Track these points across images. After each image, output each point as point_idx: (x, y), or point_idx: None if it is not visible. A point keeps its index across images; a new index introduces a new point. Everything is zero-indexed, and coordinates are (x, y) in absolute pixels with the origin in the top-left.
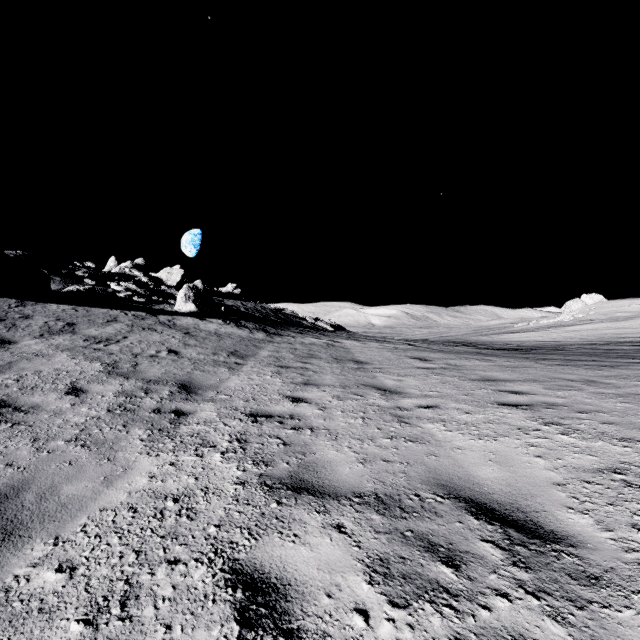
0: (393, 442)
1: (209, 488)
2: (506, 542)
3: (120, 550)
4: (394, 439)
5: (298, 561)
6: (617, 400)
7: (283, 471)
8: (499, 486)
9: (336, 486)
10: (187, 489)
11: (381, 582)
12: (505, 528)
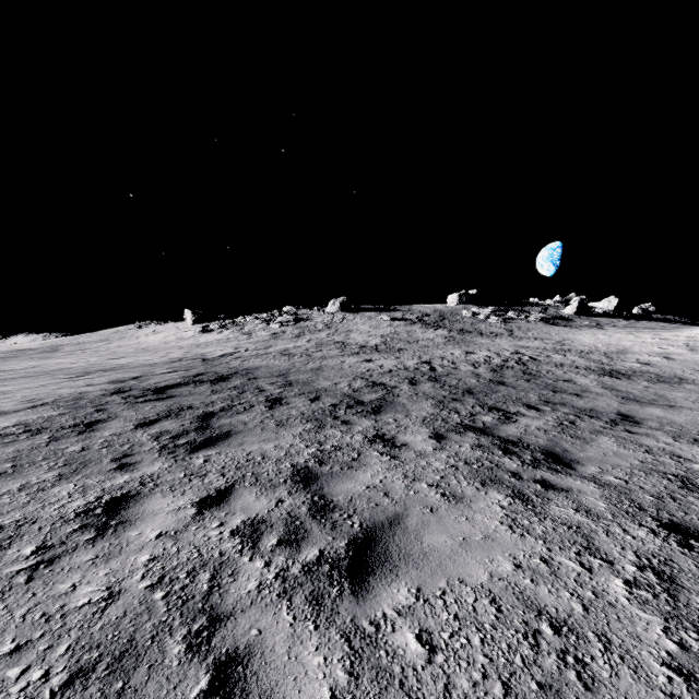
0: None
1: None
2: None
3: None
4: None
5: None
6: None
7: None
8: None
9: None
10: None
11: None
12: None
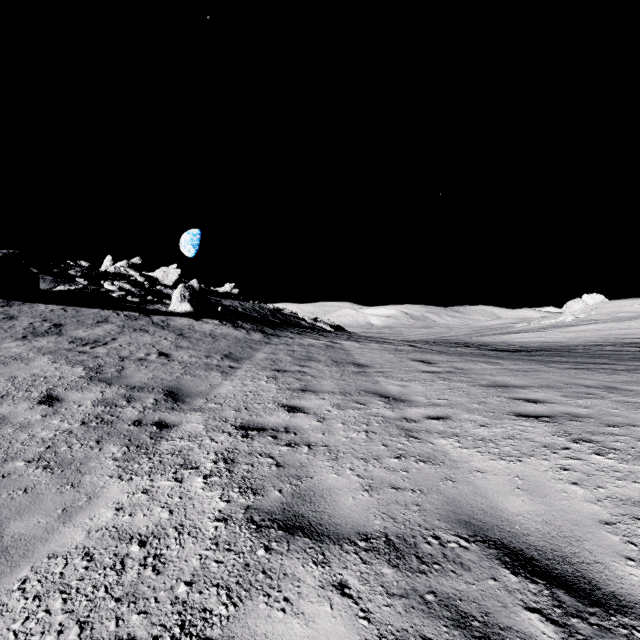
0: (402, 463)
1: (184, 526)
2: (557, 611)
3: (60, 621)
4: (403, 459)
5: None
6: None
7: (274, 502)
8: (534, 524)
9: (337, 524)
10: (158, 527)
11: None
12: (552, 588)
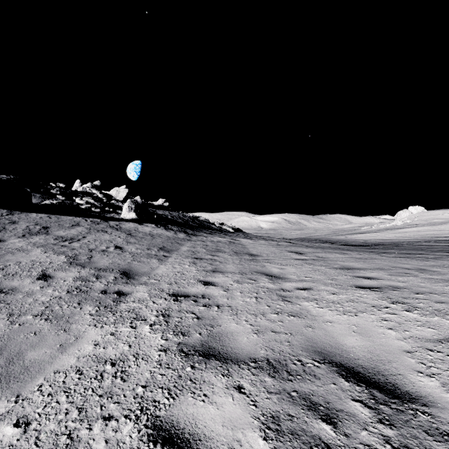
0: (279, 316)
1: (139, 354)
2: (372, 401)
3: (66, 407)
4: (280, 314)
5: (207, 418)
6: (444, 284)
7: (196, 340)
8: (362, 353)
9: (237, 353)
10: (122, 355)
11: (274, 438)
12: (370, 389)
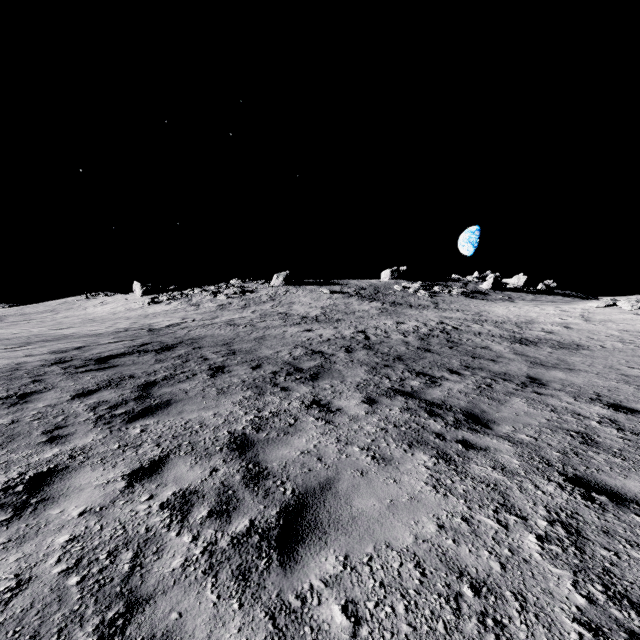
0: None
1: None
2: None
3: None
4: None
5: None
6: None
7: None
8: None
9: None
10: None
11: None
12: None
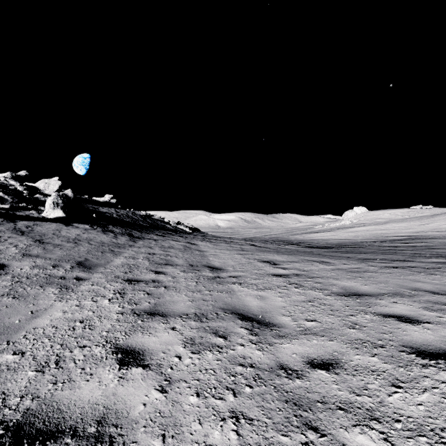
0: None
1: None
2: None
3: None
4: None
5: None
6: None
7: None
8: None
9: None
10: None
11: None
12: None
